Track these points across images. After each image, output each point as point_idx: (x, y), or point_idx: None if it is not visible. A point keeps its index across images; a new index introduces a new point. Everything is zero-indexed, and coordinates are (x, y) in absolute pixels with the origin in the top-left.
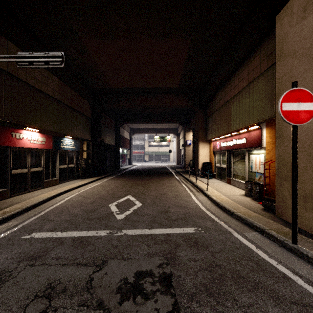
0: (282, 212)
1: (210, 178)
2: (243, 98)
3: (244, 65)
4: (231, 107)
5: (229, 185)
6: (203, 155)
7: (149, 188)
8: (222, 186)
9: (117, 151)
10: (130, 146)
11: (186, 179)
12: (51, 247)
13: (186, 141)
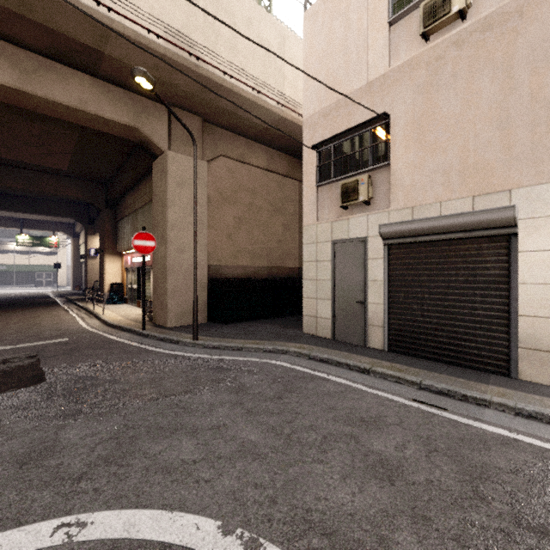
0: (155, 318)
1: (119, 304)
2: (147, 213)
3: (147, 180)
4: (139, 218)
5: (137, 308)
6: (112, 273)
7: (9, 321)
8: (129, 309)
9: None
10: None
11: (81, 308)
12: None
13: (89, 249)
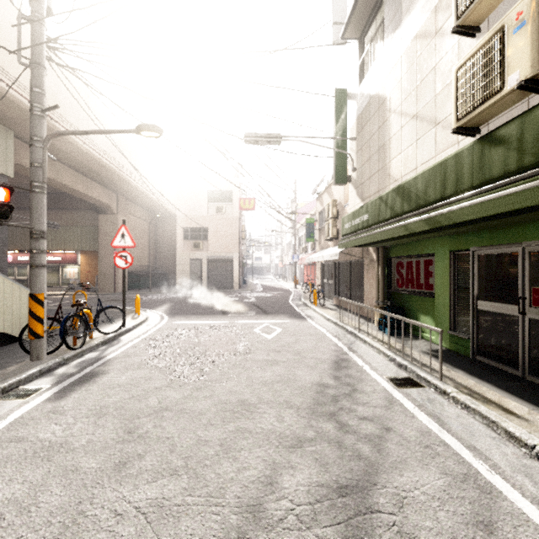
0: (102, 290)
1: None
2: (61, 231)
3: (63, 211)
4: None
5: None
6: None
7: None
8: None
9: None
10: None
11: None
12: (70, 303)
13: None
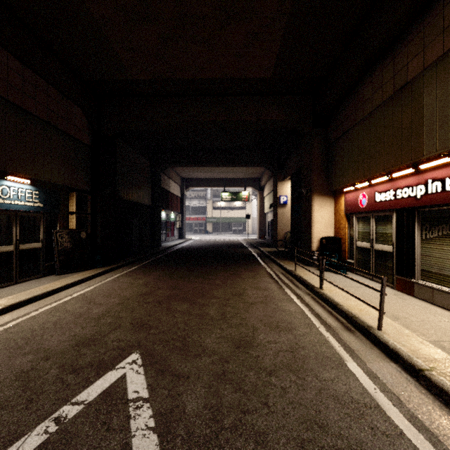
0: None
1: (342, 273)
2: None
3: None
4: (425, 93)
5: (412, 299)
6: (322, 222)
7: (207, 307)
8: (398, 301)
9: (155, 216)
10: (182, 209)
11: (288, 273)
12: None
13: (279, 197)
